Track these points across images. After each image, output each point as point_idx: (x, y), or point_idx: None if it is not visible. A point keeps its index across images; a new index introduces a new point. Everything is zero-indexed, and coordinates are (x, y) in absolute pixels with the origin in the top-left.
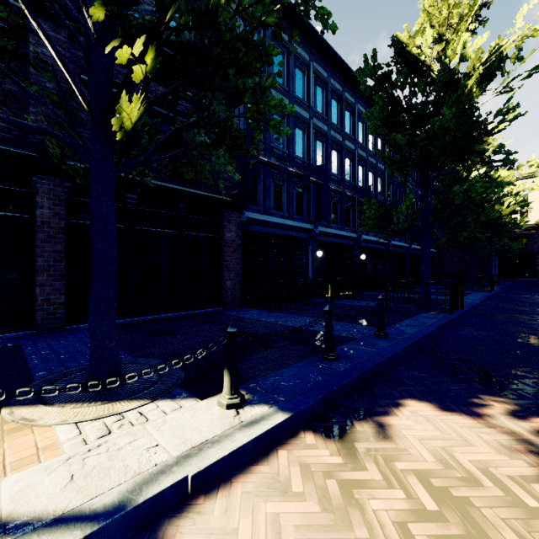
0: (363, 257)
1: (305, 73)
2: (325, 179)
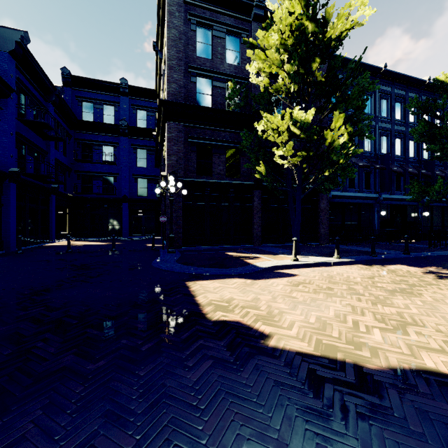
0: (426, 214)
1: (372, 96)
2: (387, 164)
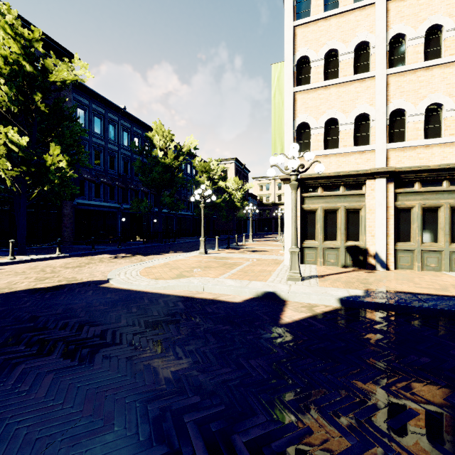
0: (155, 221)
1: (116, 127)
2: (126, 182)
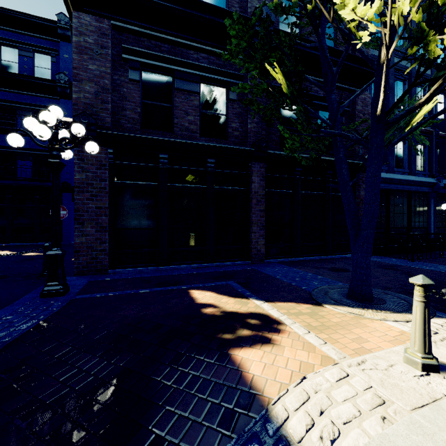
0: None
1: None
2: None
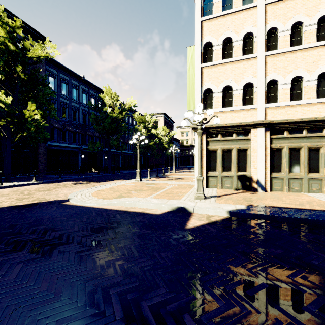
0: (106, 157)
1: (77, 90)
2: (85, 130)
